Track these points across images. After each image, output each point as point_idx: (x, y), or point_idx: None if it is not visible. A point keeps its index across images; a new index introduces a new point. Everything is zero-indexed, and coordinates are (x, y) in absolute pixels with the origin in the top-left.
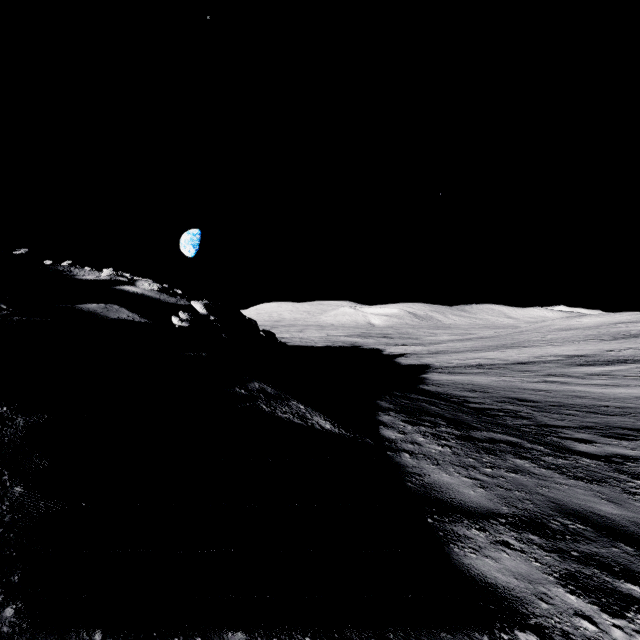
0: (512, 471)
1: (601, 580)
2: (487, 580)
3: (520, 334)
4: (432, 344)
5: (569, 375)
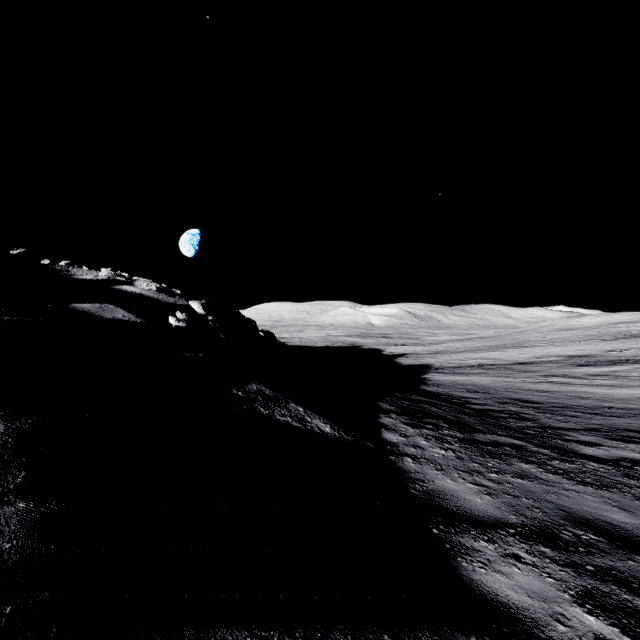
0: (518, 476)
1: (620, 598)
2: (498, 599)
3: (520, 334)
4: (432, 344)
5: (571, 375)
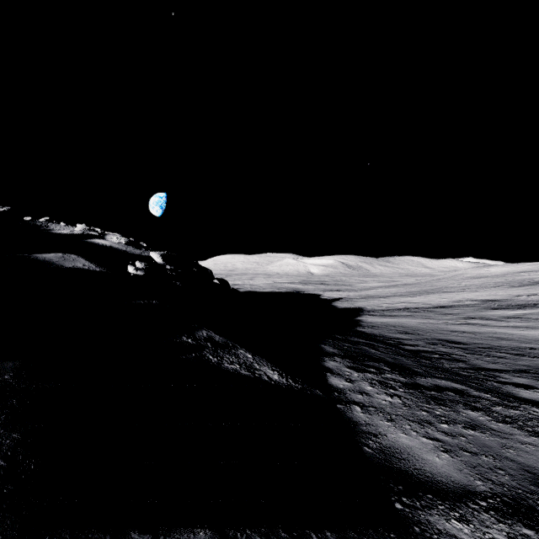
0: (469, 427)
1: None
2: None
3: (438, 281)
4: (363, 290)
5: (487, 318)
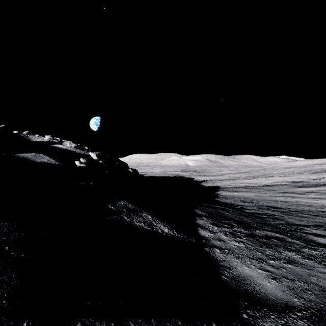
0: (288, 262)
1: None
2: None
3: (265, 170)
4: (219, 175)
5: (295, 192)
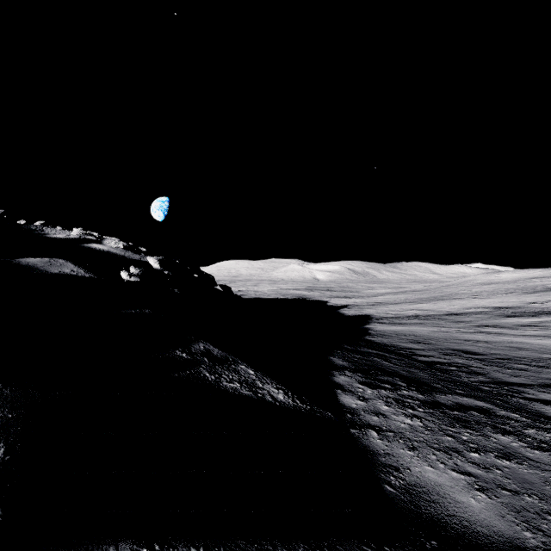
0: (503, 456)
1: None
2: None
3: (447, 288)
4: (370, 296)
5: (502, 326)
